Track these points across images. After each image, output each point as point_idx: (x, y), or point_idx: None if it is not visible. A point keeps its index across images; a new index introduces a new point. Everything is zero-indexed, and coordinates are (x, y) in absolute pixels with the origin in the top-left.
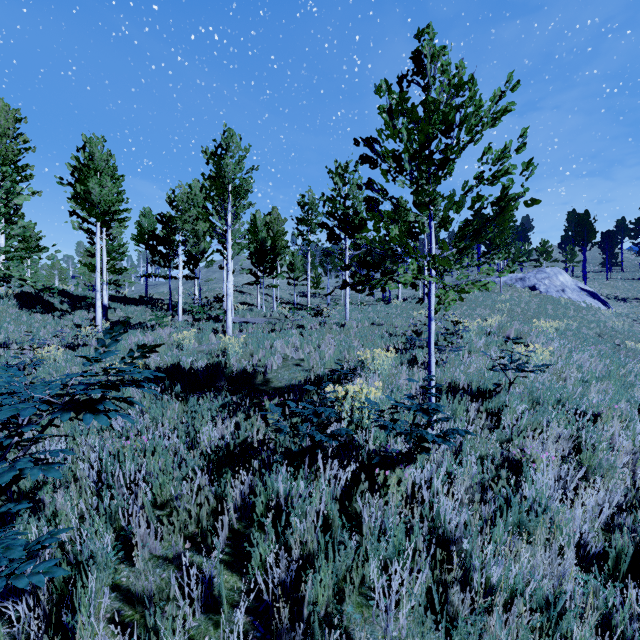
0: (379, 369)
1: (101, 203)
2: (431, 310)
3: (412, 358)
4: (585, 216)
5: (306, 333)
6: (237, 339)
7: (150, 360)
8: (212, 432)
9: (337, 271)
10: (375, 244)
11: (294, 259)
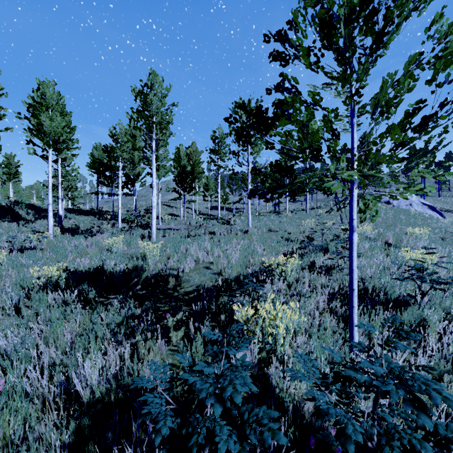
0: (283, 275)
1: (52, 133)
2: (353, 219)
3: (310, 263)
4: (424, 149)
5: (216, 238)
6: (155, 245)
7: (80, 263)
8: (101, 361)
9: (240, 190)
10: (268, 171)
11: (208, 181)
